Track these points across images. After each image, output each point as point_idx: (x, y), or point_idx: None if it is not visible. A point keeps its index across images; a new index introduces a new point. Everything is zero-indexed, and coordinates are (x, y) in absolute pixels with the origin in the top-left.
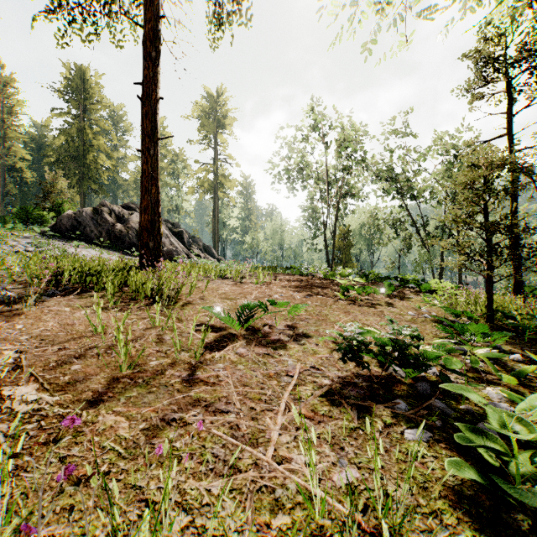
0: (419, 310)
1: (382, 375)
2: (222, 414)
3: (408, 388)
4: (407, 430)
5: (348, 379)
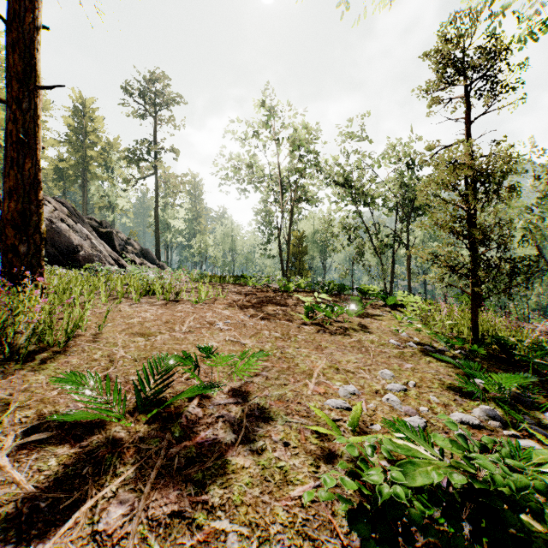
0: (397, 333)
1: (431, 542)
2: None
3: None
4: None
5: None
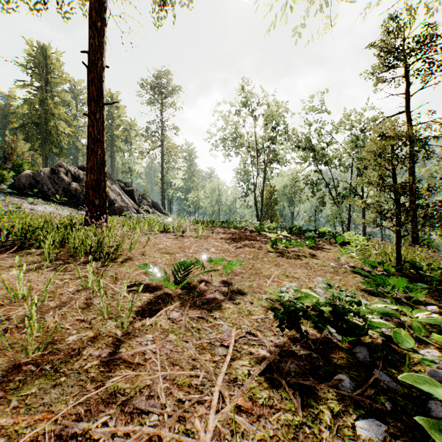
0: (338, 260)
1: (318, 339)
2: (141, 415)
3: (347, 355)
4: (359, 422)
5: (285, 347)
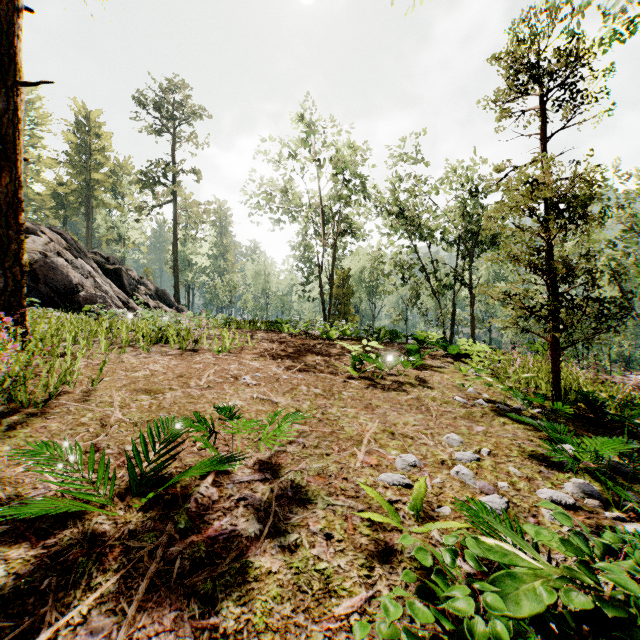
0: (463, 389)
1: None
2: None
3: None
4: None
5: None
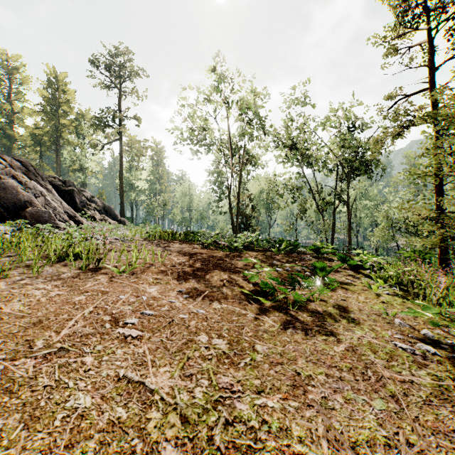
0: (390, 320)
1: None
2: None
3: None
4: None
5: None
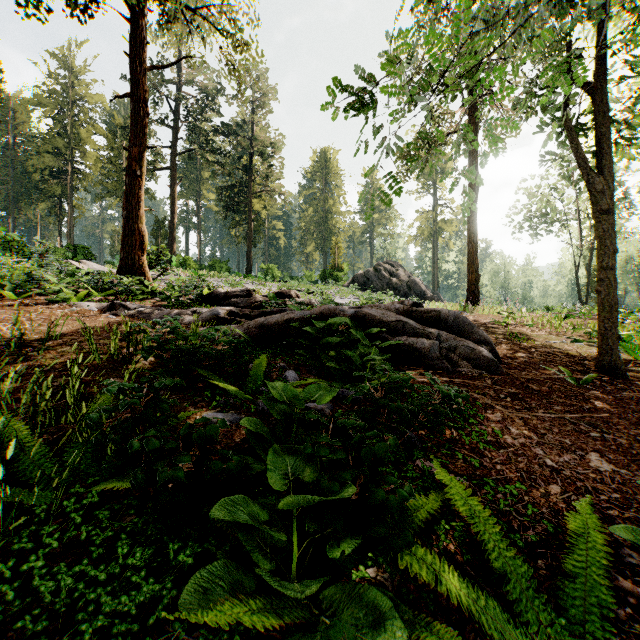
0: None
1: None
2: None
3: None
4: None
5: None
